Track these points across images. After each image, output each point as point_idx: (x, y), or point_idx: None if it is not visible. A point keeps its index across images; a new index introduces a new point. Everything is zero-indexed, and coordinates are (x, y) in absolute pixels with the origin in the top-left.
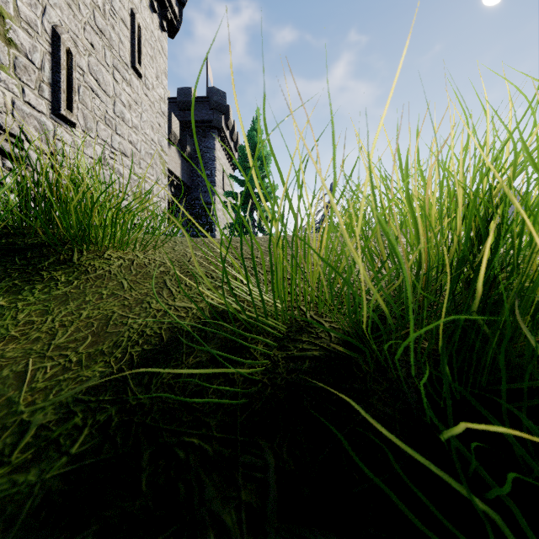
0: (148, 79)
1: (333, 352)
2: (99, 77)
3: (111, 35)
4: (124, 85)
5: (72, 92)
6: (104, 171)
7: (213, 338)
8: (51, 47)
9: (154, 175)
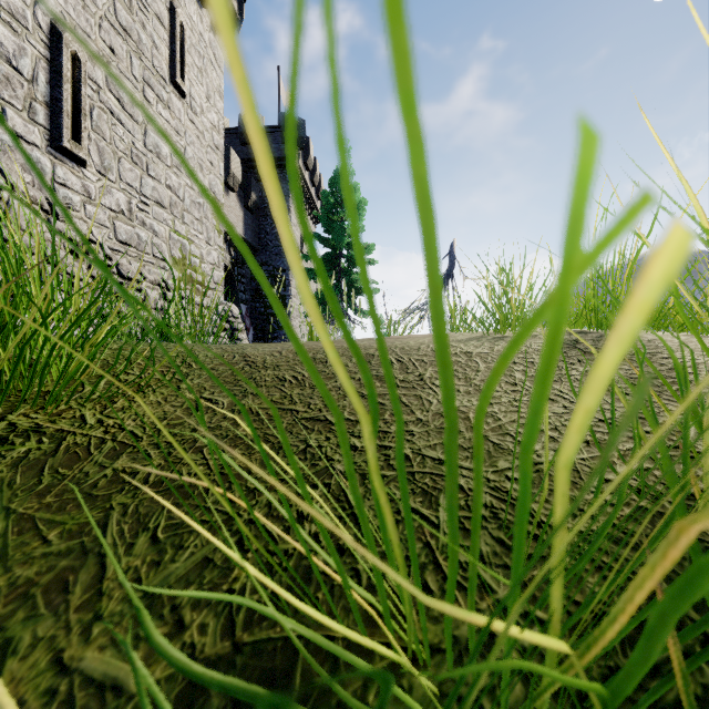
0: (195, 100)
1: None
2: (123, 96)
3: (141, 37)
4: (159, 107)
5: (81, 115)
6: (130, 228)
7: None
8: (49, 50)
9: (204, 233)
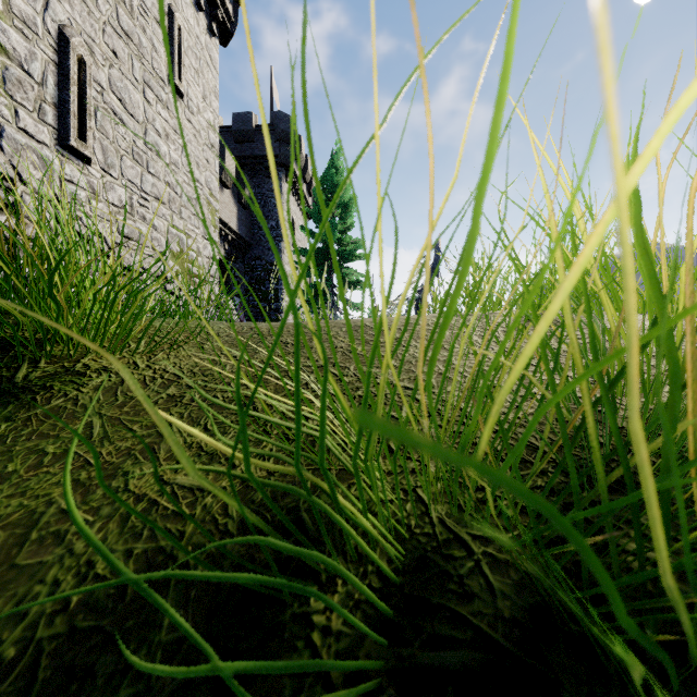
0: (192, 100)
1: (509, 652)
2: (125, 97)
3: (141, 40)
4: (159, 107)
5: (86, 115)
6: (132, 222)
7: (234, 591)
8: (57, 54)
9: (200, 228)
